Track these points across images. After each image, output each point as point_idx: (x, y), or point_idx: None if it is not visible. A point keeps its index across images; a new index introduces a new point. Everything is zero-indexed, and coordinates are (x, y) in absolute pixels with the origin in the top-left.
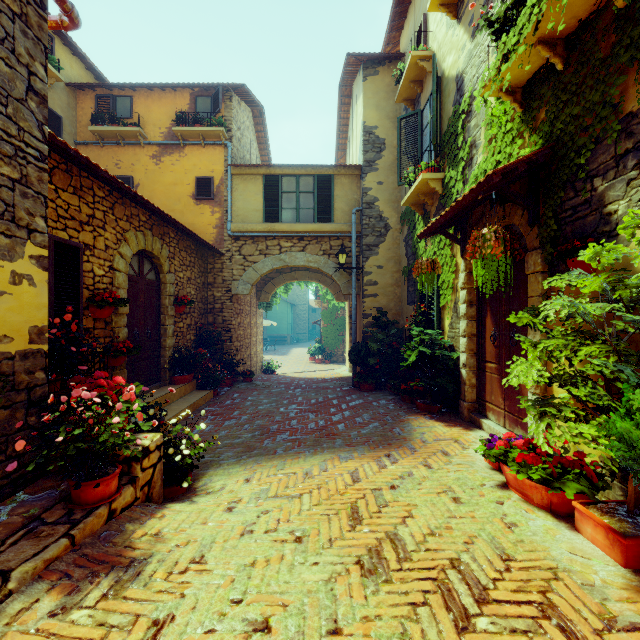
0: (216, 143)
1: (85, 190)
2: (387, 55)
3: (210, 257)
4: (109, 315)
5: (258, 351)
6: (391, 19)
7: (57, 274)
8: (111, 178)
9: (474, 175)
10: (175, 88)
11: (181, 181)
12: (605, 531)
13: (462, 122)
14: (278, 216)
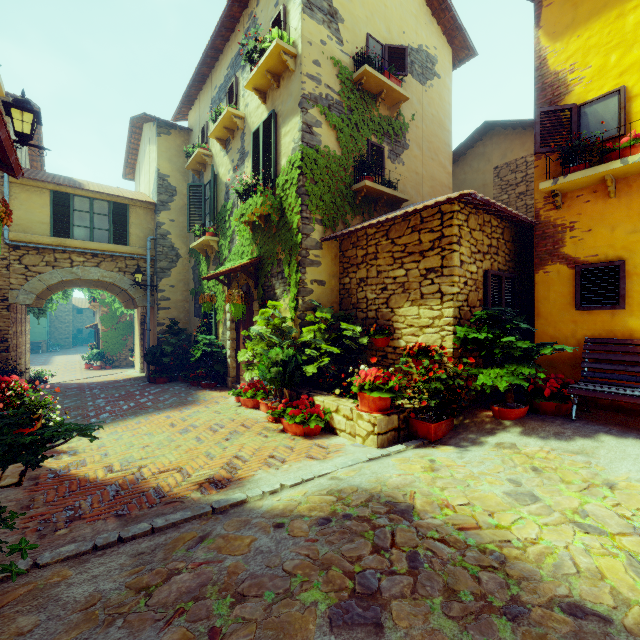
0: None
1: None
2: (179, 126)
3: None
4: None
5: (26, 361)
6: (182, 102)
7: None
8: None
9: (234, 250)
10: None
11: None
12: (265, 405)
13: (229, 214)
14: (69, 232)
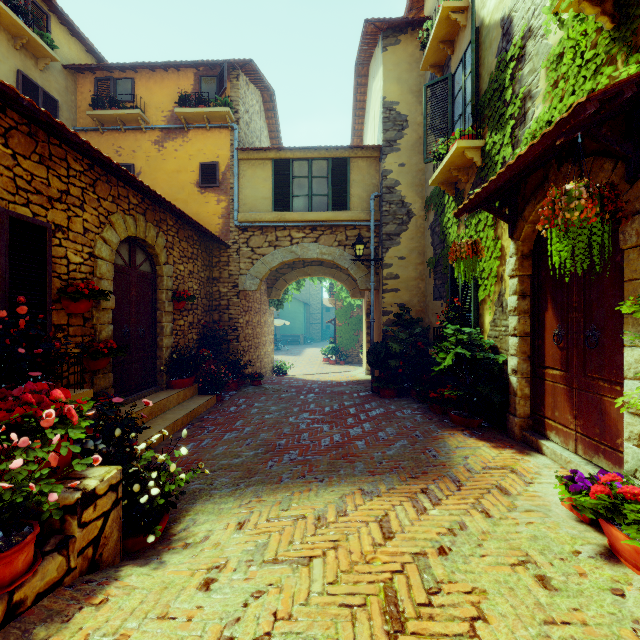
0: (222, 126)
1: (56, 160)
2: (410, 20)
3: (215, 250)
4: (87, 309)
5: (269, 351)
6: None
7: (14, 258)
8: (84, 144)
9: (530, 132)
10: (178, 68)
11: (185, 168)
12: None
13: (510, 73)
14: (289, 204)
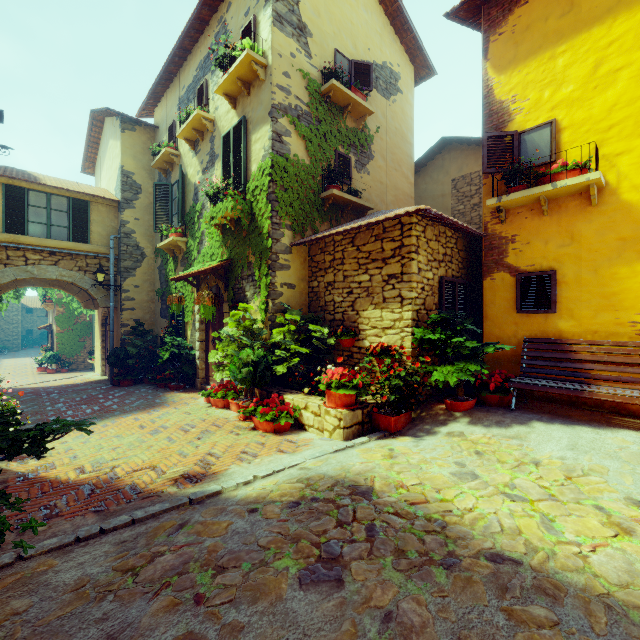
0: None
1: None
2: (144, 122)
3: None
4: None
5: None
6: (148, 99)
7: None
8: None
9: (203, 252)
10: None
11: None
12: (236, 405)
13: (198, 215)
14: (24, 228)
